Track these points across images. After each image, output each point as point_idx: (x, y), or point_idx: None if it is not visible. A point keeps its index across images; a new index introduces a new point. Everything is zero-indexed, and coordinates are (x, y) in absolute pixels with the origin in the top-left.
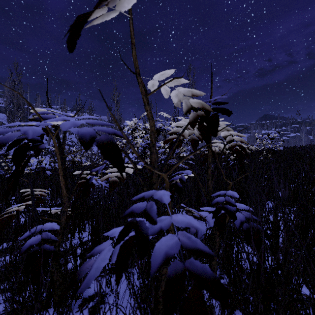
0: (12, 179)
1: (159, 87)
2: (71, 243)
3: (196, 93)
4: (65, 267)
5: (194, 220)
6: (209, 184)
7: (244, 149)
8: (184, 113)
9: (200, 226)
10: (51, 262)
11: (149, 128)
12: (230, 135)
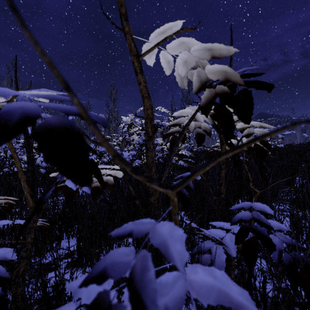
0: (2, 178)
1: (159, 42)
2: (41, 270)
3: (219, 51)
4: (28, 309)
5: (231, 284)
6: (222, 190)
7: (268, 145)
8: (194, 93)
9: (246, 302)
10: (12, 298)
11: (144, 112)
12: (250, 126)
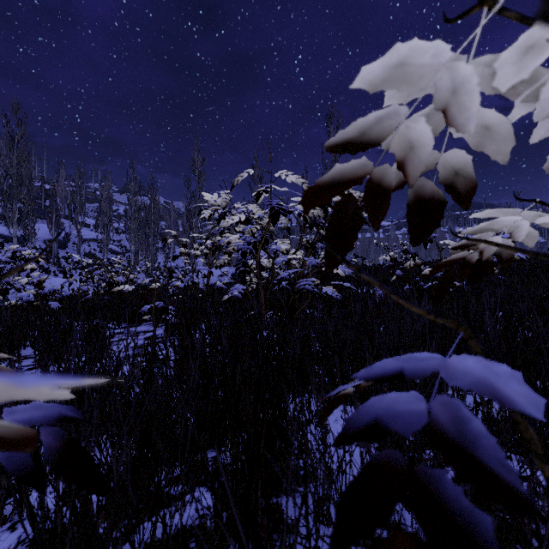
0: None
1: None
2: None
3: None
4: None
5: None
6: None
7: None
8: None
9: None
10: None
11: None
12: None
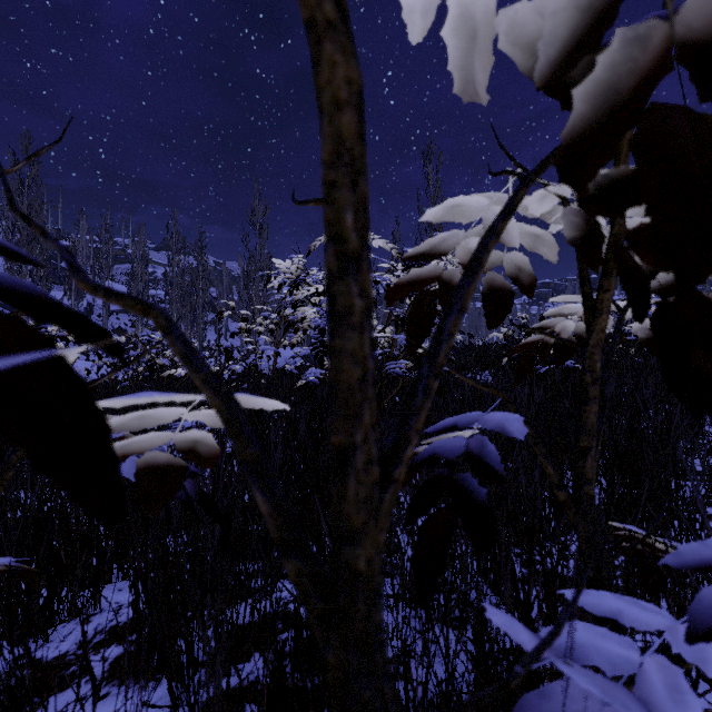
0: None
1: None
2: None
3: None
4: None
5: None
6: (588, 470)
7: None
8: (541, 83)
9: None
10: None
11: (320, 129)
12: None
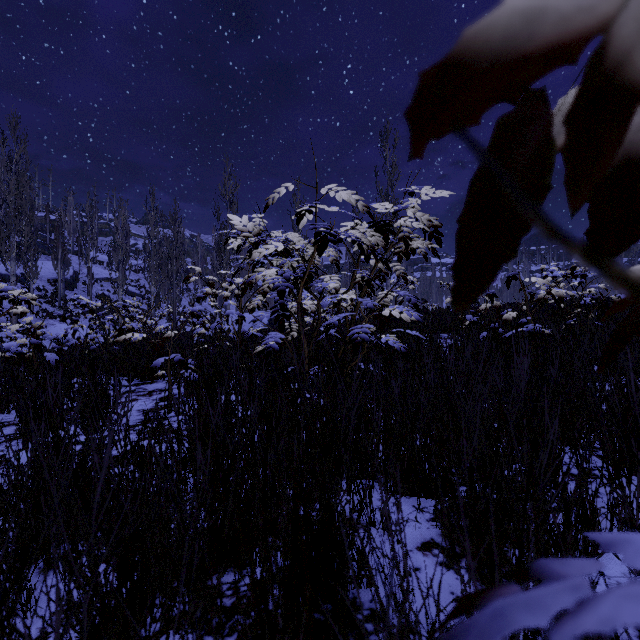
0: None
1: None
2: None
3: None
4: None
5: None
6: None
7: None
8: None
9: None
10: None
11: None
12: None
